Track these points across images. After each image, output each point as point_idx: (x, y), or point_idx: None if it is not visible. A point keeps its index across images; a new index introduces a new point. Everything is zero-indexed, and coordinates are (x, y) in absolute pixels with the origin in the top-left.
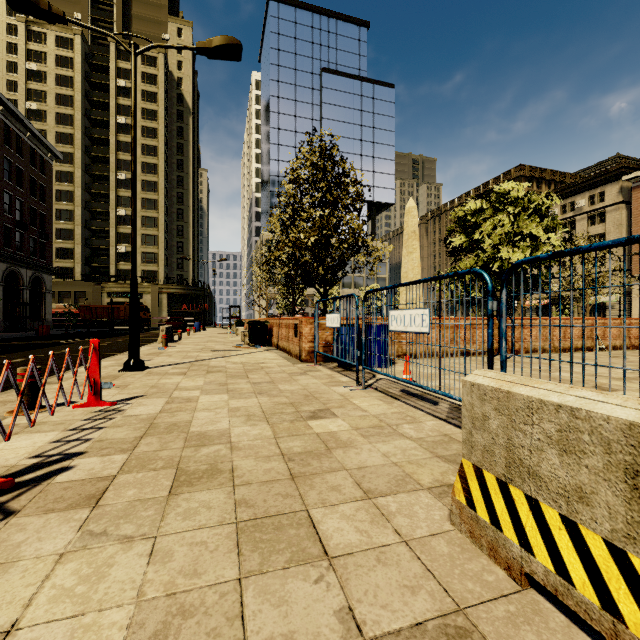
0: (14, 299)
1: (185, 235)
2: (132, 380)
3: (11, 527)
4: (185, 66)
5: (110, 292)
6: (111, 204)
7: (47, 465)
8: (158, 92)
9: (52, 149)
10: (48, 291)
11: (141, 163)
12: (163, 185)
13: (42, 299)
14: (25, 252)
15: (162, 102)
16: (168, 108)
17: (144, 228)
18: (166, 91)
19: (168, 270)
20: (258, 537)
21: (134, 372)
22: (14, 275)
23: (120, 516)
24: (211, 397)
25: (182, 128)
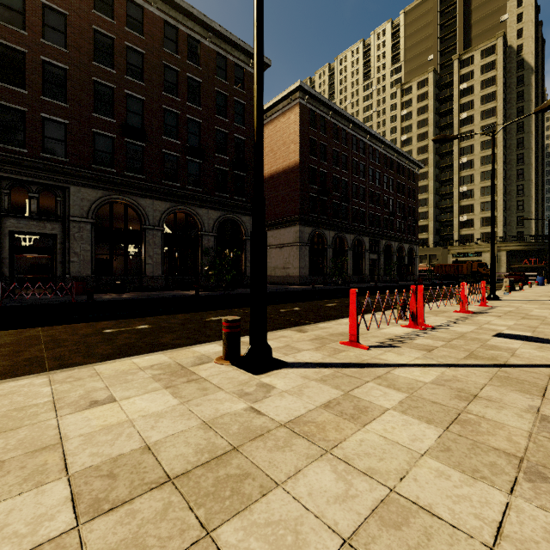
0: (400, 262)
1: (525, 193)
2: (494, 303)
3: (481, 316)
4: (525, 30)
5: (454, 253)
6: (454, 185)
7: (480, 312)
8: (496, 74)
9: (418, 164)
10: (416, 256)
11: (479, 143)
12: (501, 154)
13: (413, 261)
14: (405, 234)
15: (500, 80)
16: (506, 81)
17: (482, 197)
18: (504, 67)
19: (506, 229)
20: (547, 324)
21: (493, 301)
22: (400, 248)
23: (507, 318)
24: (541, 310)
25: (522, 91)
